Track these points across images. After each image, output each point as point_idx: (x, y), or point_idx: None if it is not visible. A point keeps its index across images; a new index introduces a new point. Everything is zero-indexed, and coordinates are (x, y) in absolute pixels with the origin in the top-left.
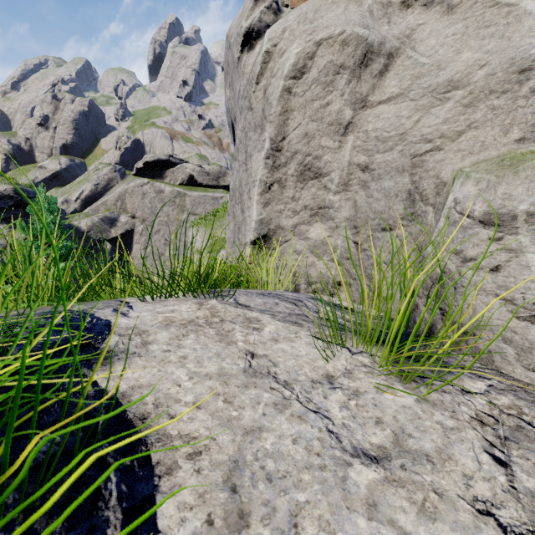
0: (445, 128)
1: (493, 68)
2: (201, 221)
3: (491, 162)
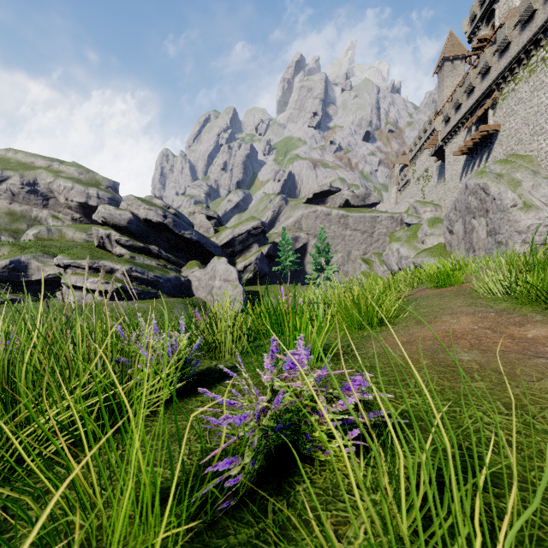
0: None
1: None
2: (399, 239)
3: None
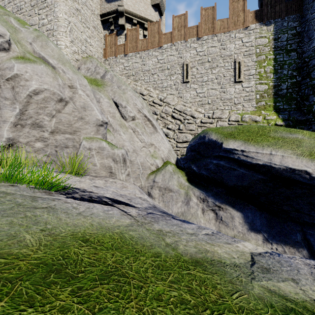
0: (81, 127)
1: (90, 118)
2: None
3: (89, 137)
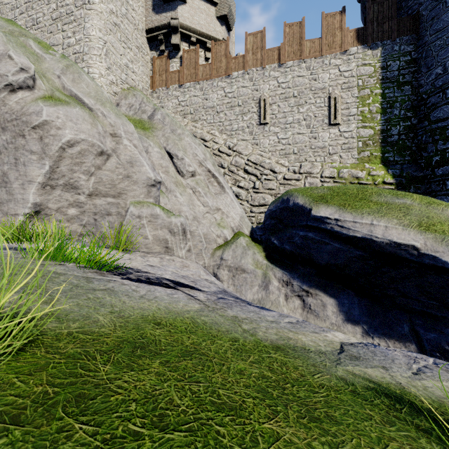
0: (127, 188)
1: (138, 177)
2: None
3: (138, 202)
